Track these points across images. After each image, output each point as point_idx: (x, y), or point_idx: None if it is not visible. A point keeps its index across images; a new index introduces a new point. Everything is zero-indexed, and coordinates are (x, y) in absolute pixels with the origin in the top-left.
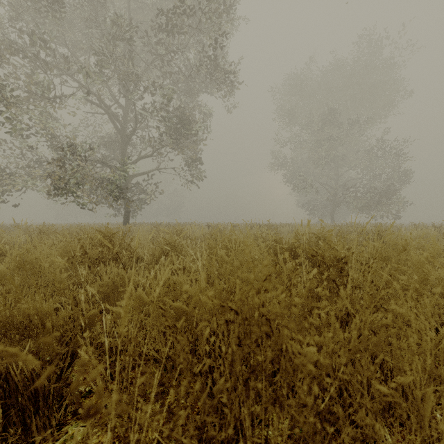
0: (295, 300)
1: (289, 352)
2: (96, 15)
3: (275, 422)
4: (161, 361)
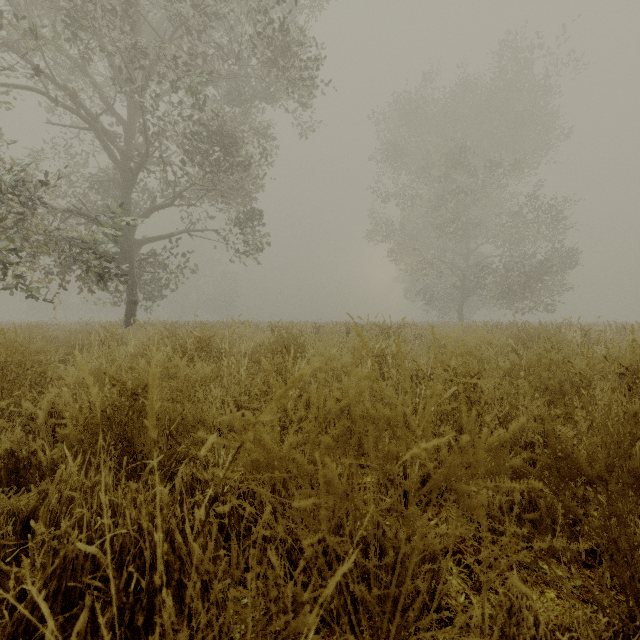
0: None
1: None
2: None
3: None
4: None
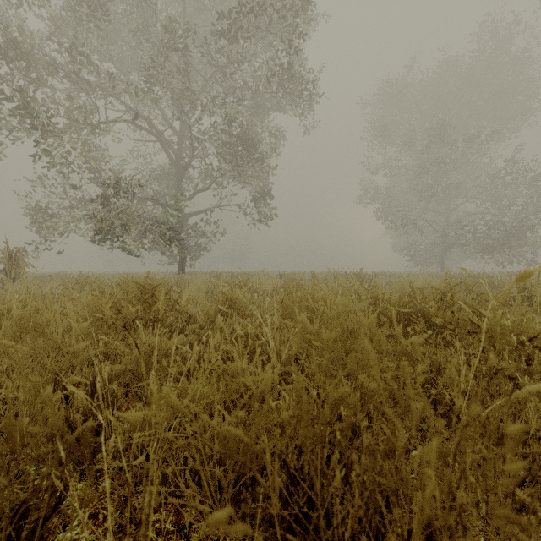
0: None
1: None
2: (146, 22)
3: None
4: (205, 501)
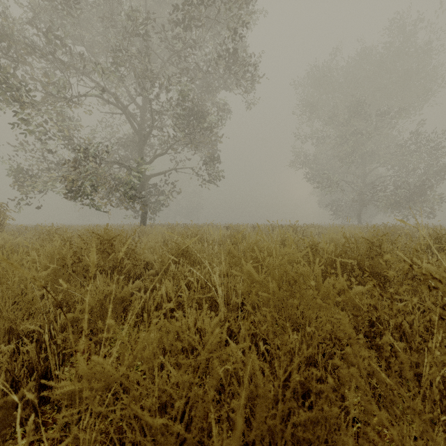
0: None
1: None
2: (113, 12)
3: None
4: None
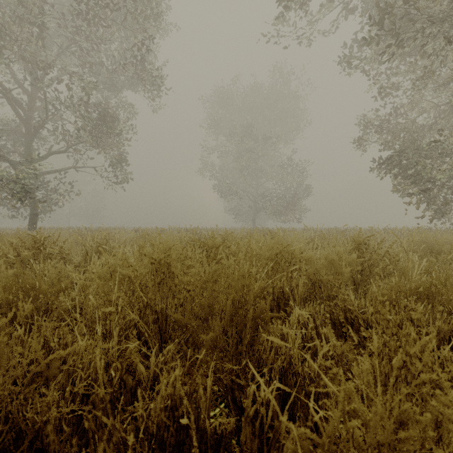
0: (175, 253)
1: (176, 274)
2: None
3: (170, 299)
4: None
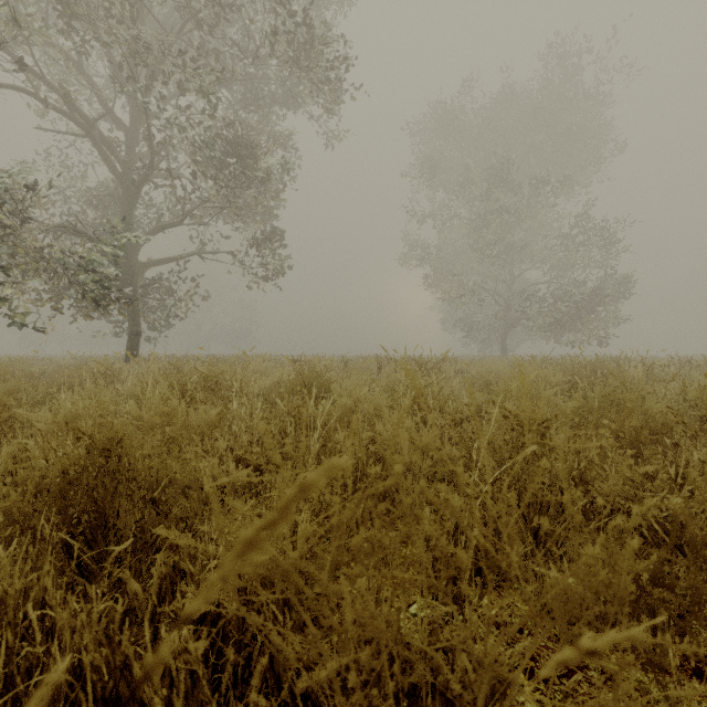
0: None
1: None
2: None
3: None
4: None
